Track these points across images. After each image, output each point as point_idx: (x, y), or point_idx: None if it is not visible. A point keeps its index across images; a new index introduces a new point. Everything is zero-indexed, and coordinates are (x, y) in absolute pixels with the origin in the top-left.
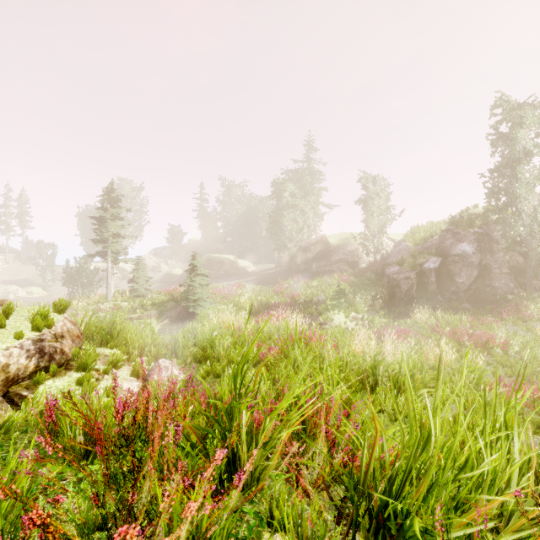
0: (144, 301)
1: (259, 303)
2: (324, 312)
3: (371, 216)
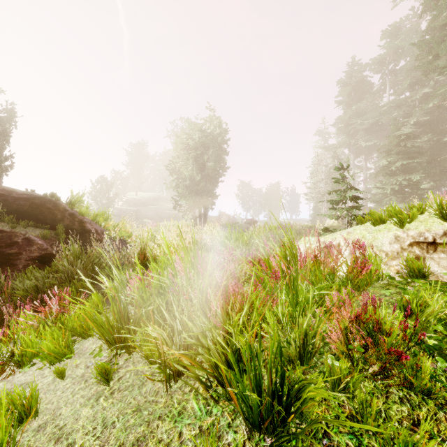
0: None
1: None
2: None
3: None
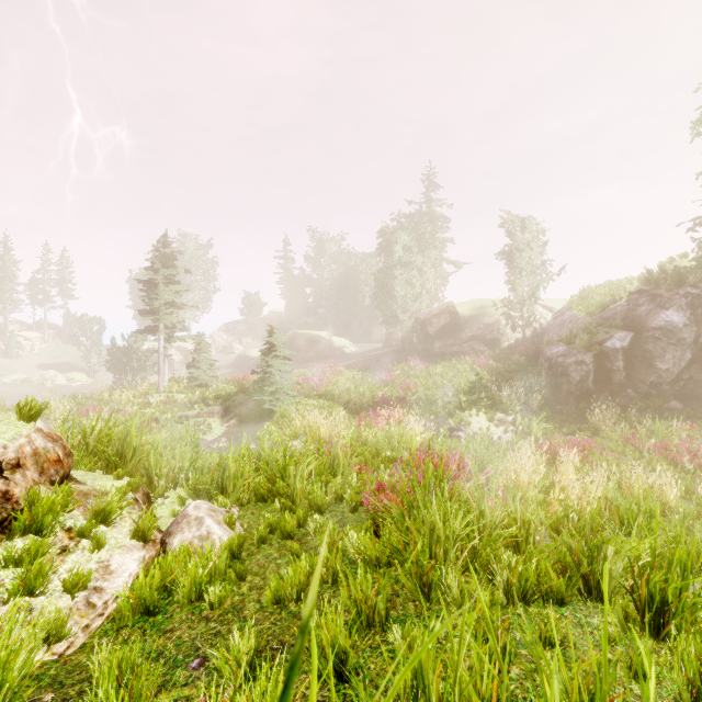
0: (206, 393)
1: (361, 396)
2: (456, 412)
3: (519, 275)
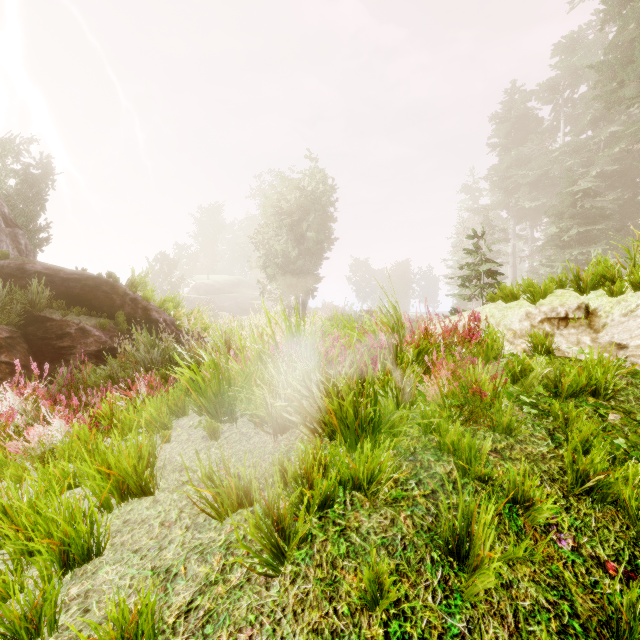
0: None
1: None
2: None
3: None
